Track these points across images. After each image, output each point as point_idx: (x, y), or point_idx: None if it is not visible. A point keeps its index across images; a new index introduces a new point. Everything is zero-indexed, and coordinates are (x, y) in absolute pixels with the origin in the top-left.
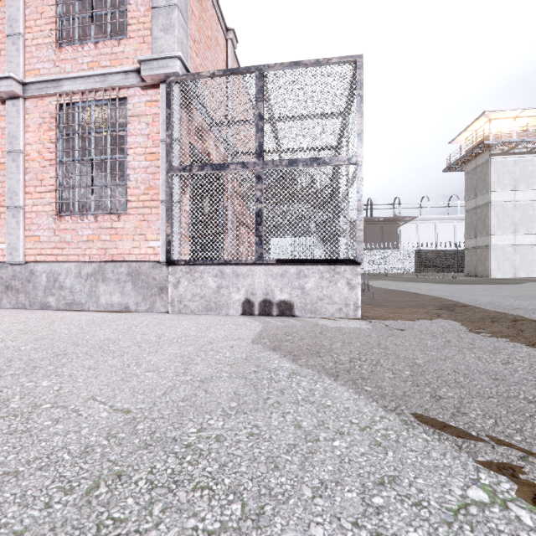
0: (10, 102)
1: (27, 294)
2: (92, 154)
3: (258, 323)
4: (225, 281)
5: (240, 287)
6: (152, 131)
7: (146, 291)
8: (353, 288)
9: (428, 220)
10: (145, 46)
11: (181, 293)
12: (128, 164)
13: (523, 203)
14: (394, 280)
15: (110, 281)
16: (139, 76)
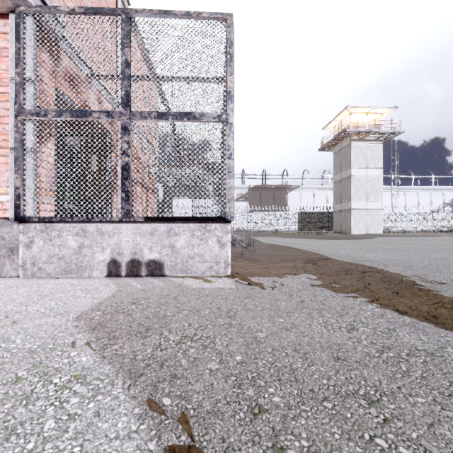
0: None
1: None
2: None
3: (114, 287)
4: (88, 240)
5: (105, 247)
6: None
7: None
8: (224, 246)
9: (308, 189)
10: None
11: (35, 254)
12: None
13: (372, 178)
14: (280, 237)
15: None
16: None
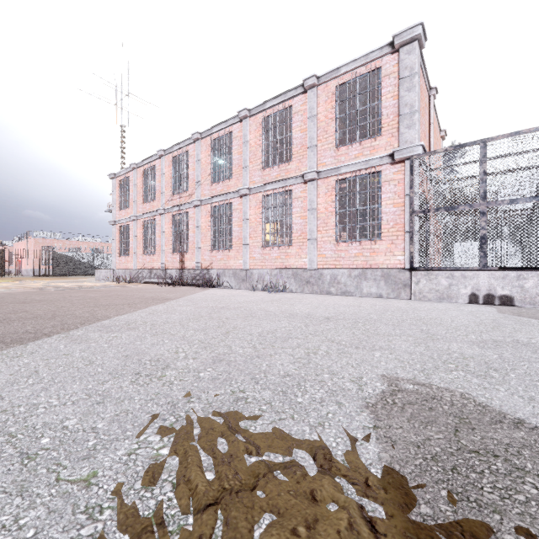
0: (310, 183)
1: (318, 286)
2: (357, 206)
3: (489, 307)
4: (455, 281)
5: (467, 285)
6: (398, 190)
7: (394, 286)
8: None
9: None
10: (393, 139)
11: (420, 288)
12: (381, 210)
13: None
14: None
15: (369, 280)
16: (390, 158)
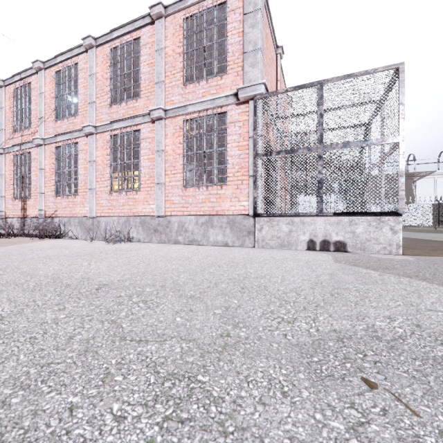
0: (157, 122)
1: (166, 234)
2: (204, 149)
3: (326, 254)
4: (295, 227)
5: (306, 231)
6: (242, 131)
7: (239, 233)
8: (396, 233)
9: None
10: (238, 78)
11: (263, 235)
12: (227, 153)
13: None
14: (414, 232)
15: (216, 227)
16: (235, 97)
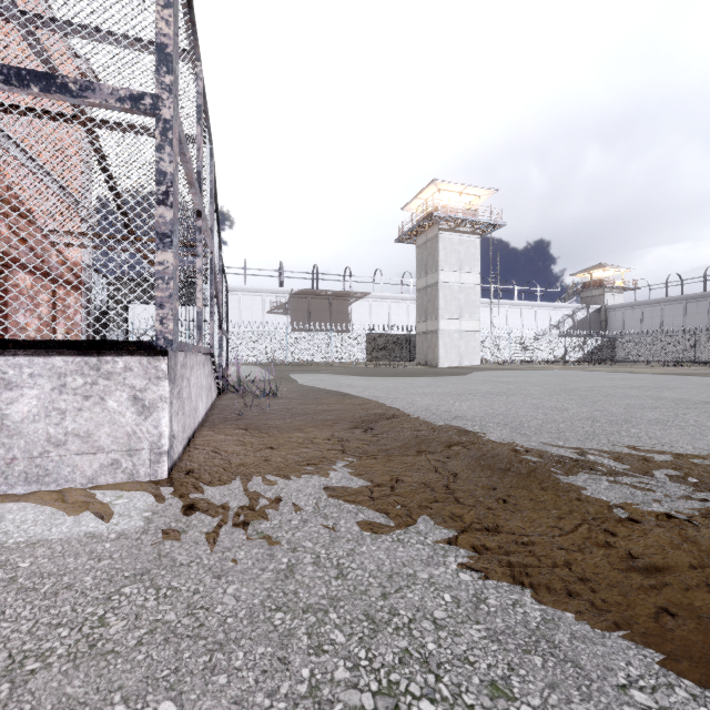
0: None
1: None
2: None
3: None
4: None
5: None
6: None
7: None
8: (150, 410)
9: (381, 299)
10: None
11: None
12: None
13: (467, 287)
14: (334, 373)
15: None
16: None
